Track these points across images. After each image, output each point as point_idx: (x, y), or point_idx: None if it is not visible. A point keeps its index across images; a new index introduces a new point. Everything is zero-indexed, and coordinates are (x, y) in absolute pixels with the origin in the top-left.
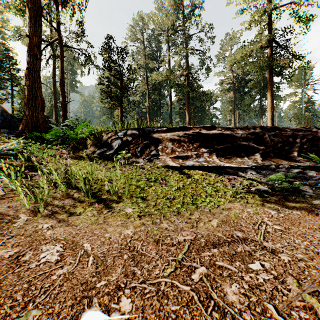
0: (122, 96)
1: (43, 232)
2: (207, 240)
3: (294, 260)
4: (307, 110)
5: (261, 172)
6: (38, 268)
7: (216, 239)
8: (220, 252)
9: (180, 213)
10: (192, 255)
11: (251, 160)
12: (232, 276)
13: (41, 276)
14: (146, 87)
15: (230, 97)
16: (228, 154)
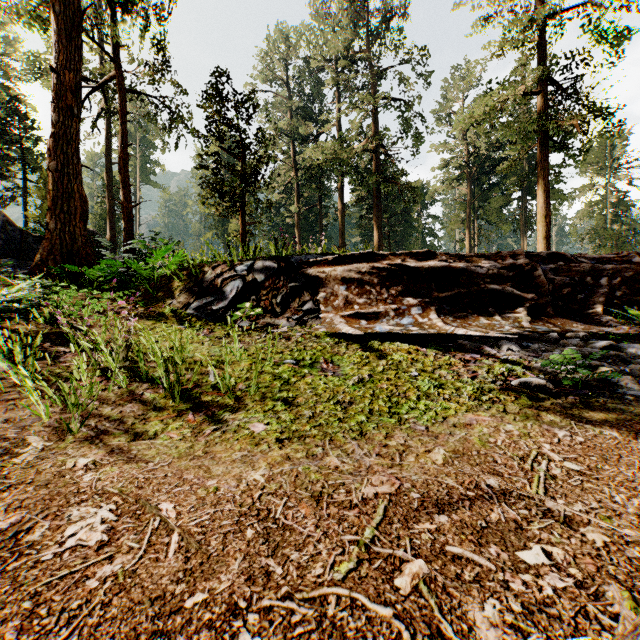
0: (244, 191)
1: (76, 477)
2: (425, 495)
3: (616, 543)
4: (617, 221)
5: (529, 347)
6: (58, 562)
7: (443, 492)
8: (454, 523)
9: (364, 433)
10: (393, 530)
11: (509, 321)
12: (483, 581)
13: (64, 581)
14: (294, 174)
15: (461, 194)
16: (460, 309)
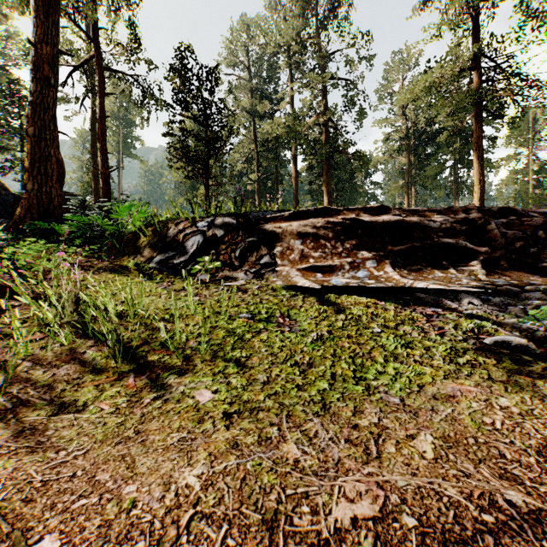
0: (207, 155)
1: None
2: (424, 521)
3: None
4: (539, 186)
5: (490, 300)
6: None
7: (449, 515)
8: None
9: (328, 406)
10: None
11: (465, 274)
12: None
13: None
14: (254, 146)
15: (400, 163)
16: (414, 262)
